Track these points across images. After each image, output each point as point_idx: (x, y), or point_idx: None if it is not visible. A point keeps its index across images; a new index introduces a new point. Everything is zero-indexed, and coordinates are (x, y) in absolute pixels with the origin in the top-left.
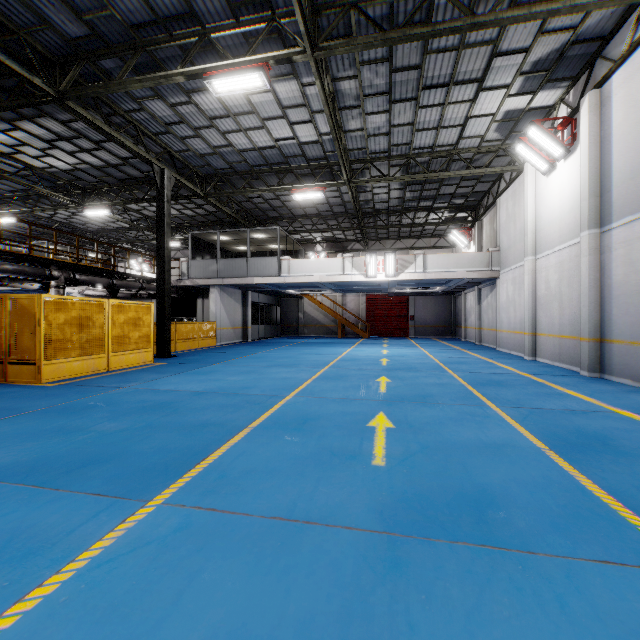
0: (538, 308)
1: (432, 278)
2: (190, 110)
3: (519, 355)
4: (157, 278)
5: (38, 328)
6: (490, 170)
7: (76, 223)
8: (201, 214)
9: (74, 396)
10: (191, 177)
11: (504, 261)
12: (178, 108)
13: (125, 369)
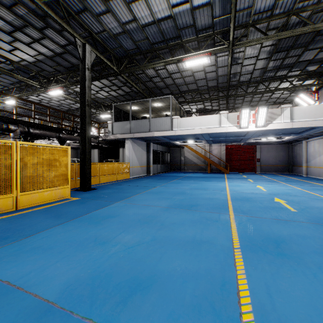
0: None
1: (299, 126)
2: None
3: None
4: (80, 129)
5: None
6: None
7: (54, 106)
8: (121, 94)
9: None
10: (110, 60)
11: None
12: None
13: (34, 207)
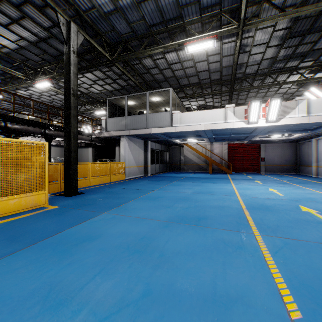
0: None
1: (316, 121)
2: None
3: None
4: (64, 122)
5: None
6: None
7: (46, 102)
8: (117, 89)
9: None
10: (103, 47)
11: None
12: None
13: None
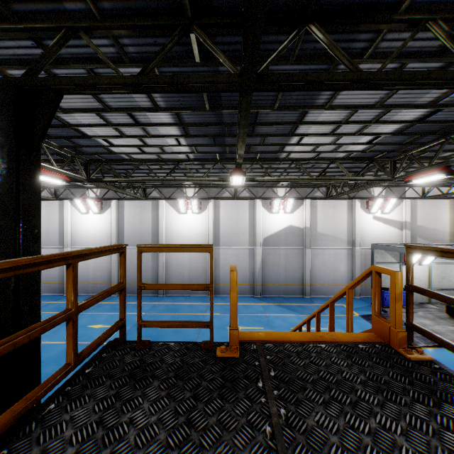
0: None
1: None
2: None
3: None
4: None
5: None
6: None
7: None
8: None
9: None
10: None
11: None
12: None
13: None
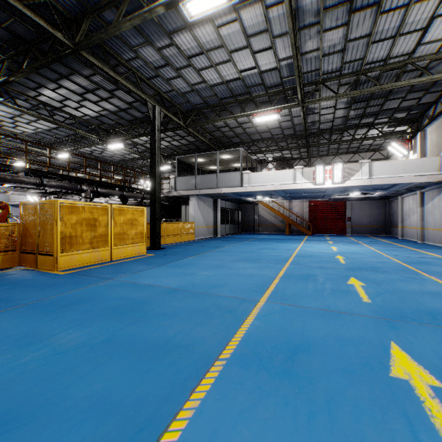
0: None
1: (378, 183)
2: (172, 52)
3: None
4: (150, 189)
5: (55, 227)
6: None
7: (106, 156)
8: (184, 144)
9: (69, 287)
10: (176, 114)
11: None
12: (163, 52)
13: (123, 259)
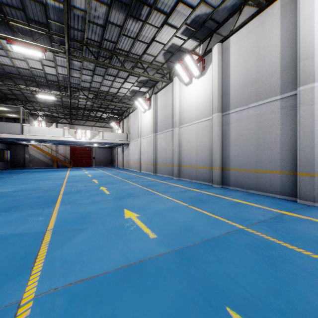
0: (141, 155)
1: (106, 142)
2: None
3: (136, 171)
4: None
5: None
6: (127, 105)
7: None
8: None
9: None
10: None
11: (131, 138)
12: None
13: None
